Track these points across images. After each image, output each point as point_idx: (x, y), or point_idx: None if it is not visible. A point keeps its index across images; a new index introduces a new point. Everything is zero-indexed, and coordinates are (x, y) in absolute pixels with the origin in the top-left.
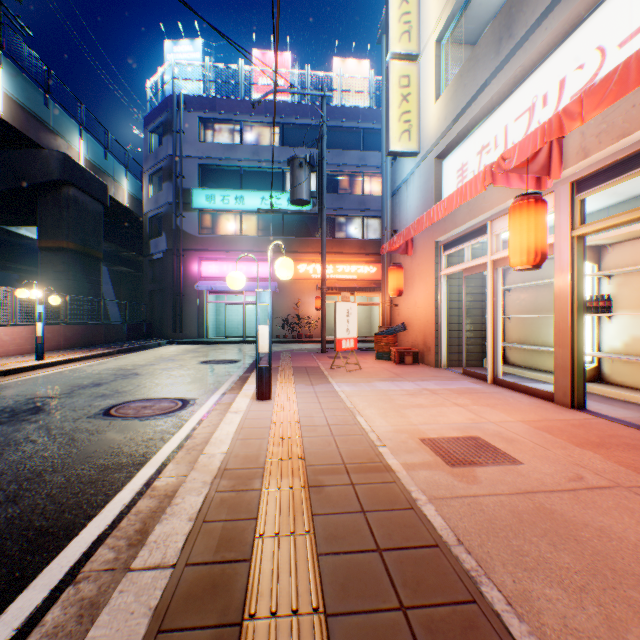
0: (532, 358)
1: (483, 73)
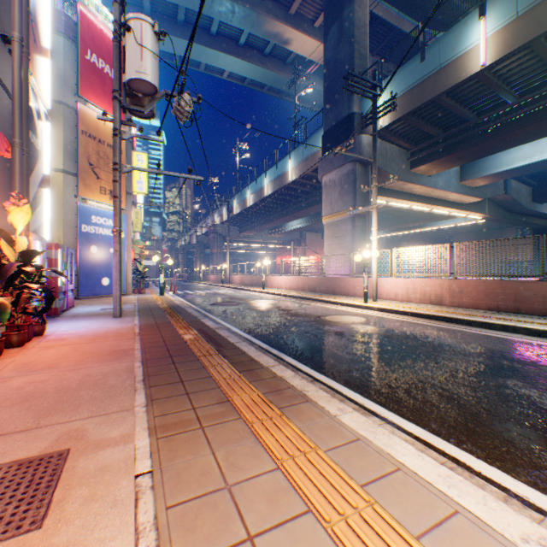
0: None
1: None
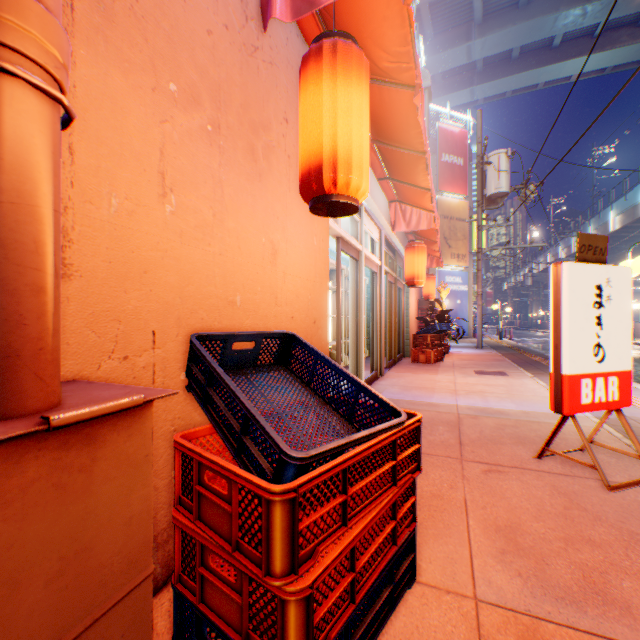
0: None
1: None
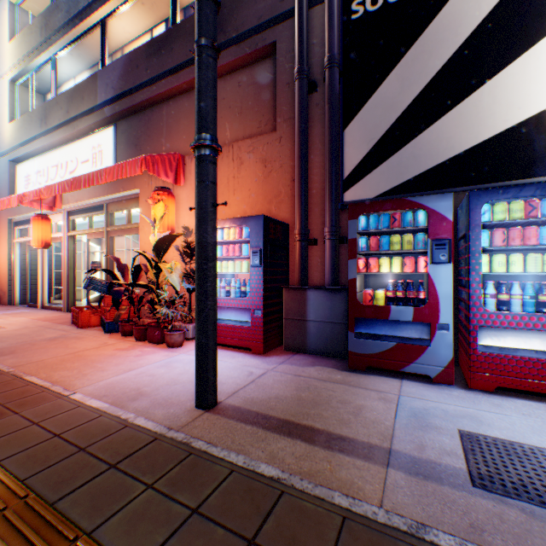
0: (80, 294)
1: (36, 131)
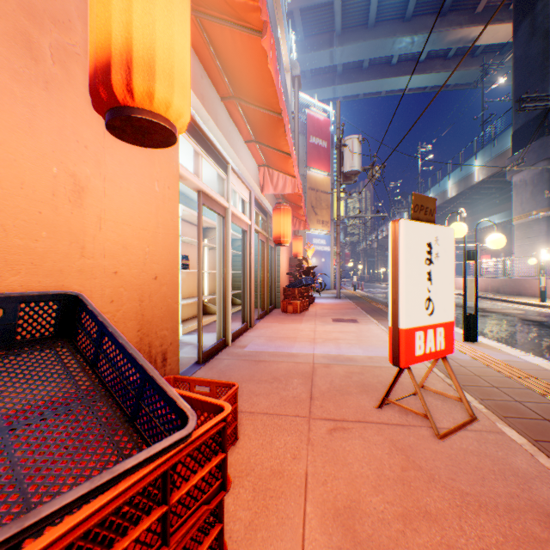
0: None
1: None
